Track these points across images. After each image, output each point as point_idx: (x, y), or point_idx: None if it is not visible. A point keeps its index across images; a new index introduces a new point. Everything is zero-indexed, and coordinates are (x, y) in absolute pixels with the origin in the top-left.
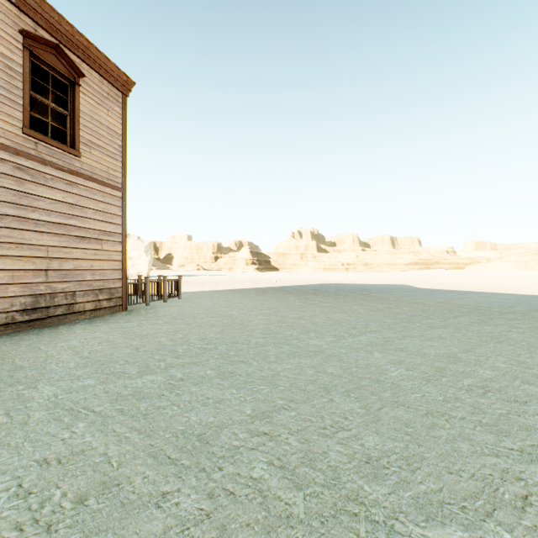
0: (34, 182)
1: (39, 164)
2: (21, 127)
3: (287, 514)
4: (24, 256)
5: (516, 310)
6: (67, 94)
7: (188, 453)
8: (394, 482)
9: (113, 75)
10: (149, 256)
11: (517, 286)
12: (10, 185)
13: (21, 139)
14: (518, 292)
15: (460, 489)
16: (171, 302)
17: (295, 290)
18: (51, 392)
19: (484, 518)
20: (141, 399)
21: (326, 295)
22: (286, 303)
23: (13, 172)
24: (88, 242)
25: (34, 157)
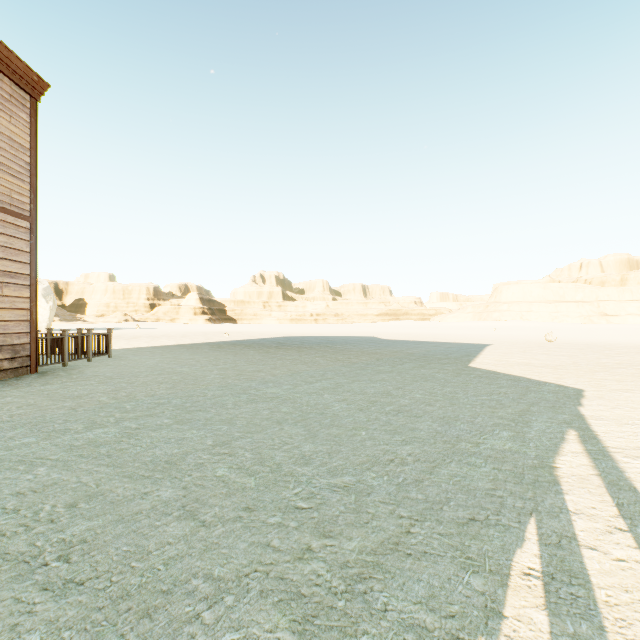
0: None
1: None
2: None
3: (242, 487)
4: None
5: (453, 356)
6: None
7: (160, 471)
8: (318, 464)
9: (19, 72)
10: (50, 302)
11: (466, 336)
12: None
13: None
14: (463, 342)
15: (357, 462)
16: (99, 361)
17: (256, 344)
18: None
19: (365, 471)
20: (99, 446)
21: (290, 348)
22: (245, 358)
23: None
24: None
25: None
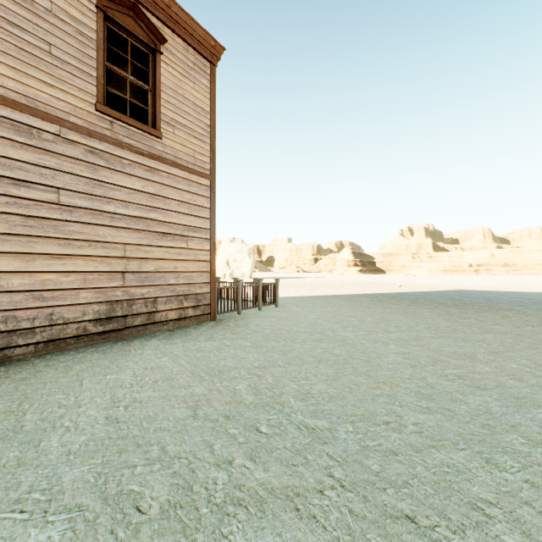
0: (109, 169)
1: (115, 147)
2: (94, 103)
3: None
4: (98, 256)
5: None
6: (148, 66)
7: None
8: None
9: (199, 40)
10: (251, 259)
11: None
12: (82, 172)
13: (94, 117)
14: None
15: None
16: (267, 310)
17: (422, 299)
18: None
19: None
20: None
21: (479, 309)
22: (422, 321)
23: (85, 157)
24: (171, 239)
25: (108, 139)
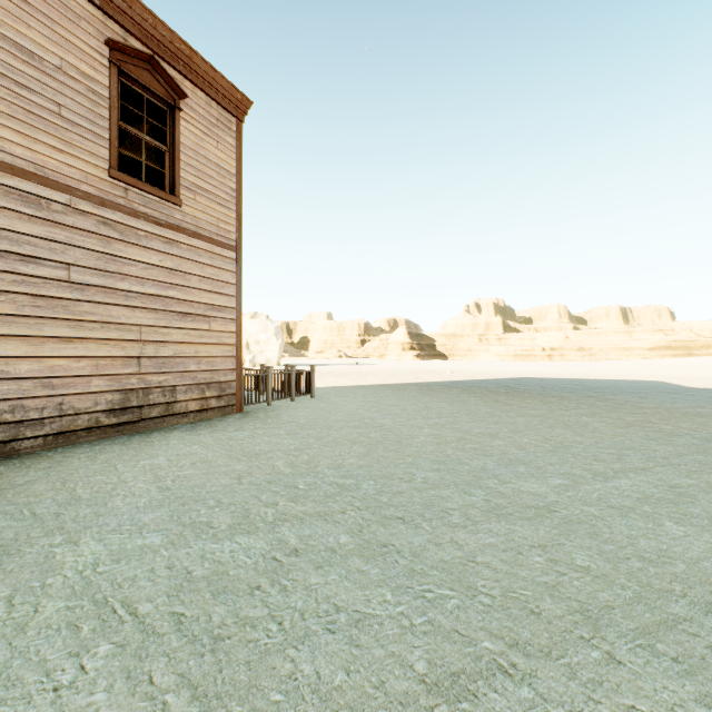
0: (123, 241)
1: (130, 217)
2: (107, 169)
3: None
4: (111, 339)
5: None
6: (166, 123)
7: None
8: None
9: (224, 93)
10: (279, 340)
11: None
12: (94, 245)
13: (107, 184)
14: None
15: None
16: (301, 401)
17: (476, 387)
18: (93, 555)
19: None
20: (219, 594)
21: (527, 396)
22: (465, 408)
23: (98, 229)
24: (192, 320)
25: (123, 208)
